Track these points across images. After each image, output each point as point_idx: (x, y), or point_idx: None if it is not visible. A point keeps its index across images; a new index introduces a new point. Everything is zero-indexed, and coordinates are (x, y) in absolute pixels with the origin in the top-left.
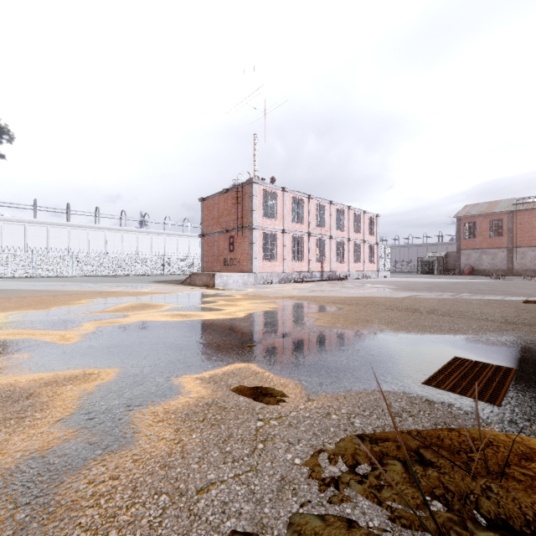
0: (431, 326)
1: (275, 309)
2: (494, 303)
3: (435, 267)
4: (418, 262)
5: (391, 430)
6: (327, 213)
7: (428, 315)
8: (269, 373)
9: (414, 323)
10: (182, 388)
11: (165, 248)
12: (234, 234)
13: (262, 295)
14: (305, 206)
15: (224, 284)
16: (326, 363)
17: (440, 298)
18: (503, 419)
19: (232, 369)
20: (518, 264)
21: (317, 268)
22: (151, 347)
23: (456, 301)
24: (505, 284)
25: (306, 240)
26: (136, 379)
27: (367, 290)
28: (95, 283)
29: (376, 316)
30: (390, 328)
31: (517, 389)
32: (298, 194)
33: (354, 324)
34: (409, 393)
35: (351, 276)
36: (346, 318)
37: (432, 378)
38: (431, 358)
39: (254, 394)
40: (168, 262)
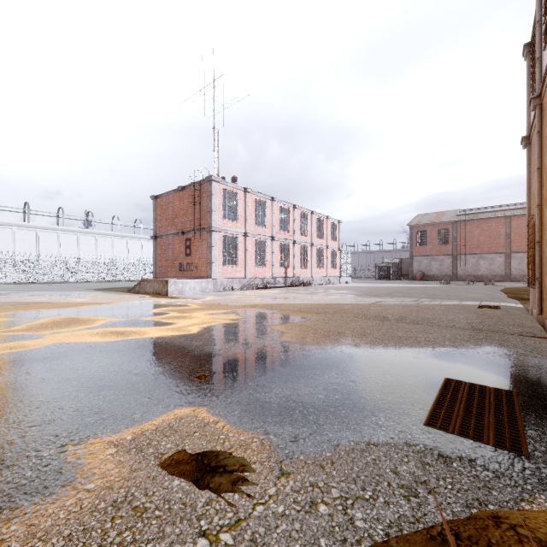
0: (406, 337)
1: (235, 321)
2: (454, 309)
3: (391, 273)
4: (376, 268)
5: (412, 531)
6: (290, 217)
7: (399, 323)
8: (223, 424)
9: (388, 334)
10: (80, 468)
11: (113, 251)
12: (191, 237)
13: (222, 303)
14: (268, 209)
15: (179, 291)
16: (300, 398)
17: (404, 304)
18: (543, 480)
19: (170, 420)
20: (462, 270)
21: (281, 274)
22: (55, 386)
23: (419, 307)
24: (454, 289)
25: (269, 245)
26: (2, 456)
27: (332, 296)
28: (18, 292)
29: (347, 326)
30: (365, 342)
31: (531, 422)
32: (261, 196)
33: (326, 338)
34: (414, 443)
35: (314, 282)
36: (316, 331)
37: (434, 415)
38: (421, 382)
39: (197, 470)
40: (116, 267)
